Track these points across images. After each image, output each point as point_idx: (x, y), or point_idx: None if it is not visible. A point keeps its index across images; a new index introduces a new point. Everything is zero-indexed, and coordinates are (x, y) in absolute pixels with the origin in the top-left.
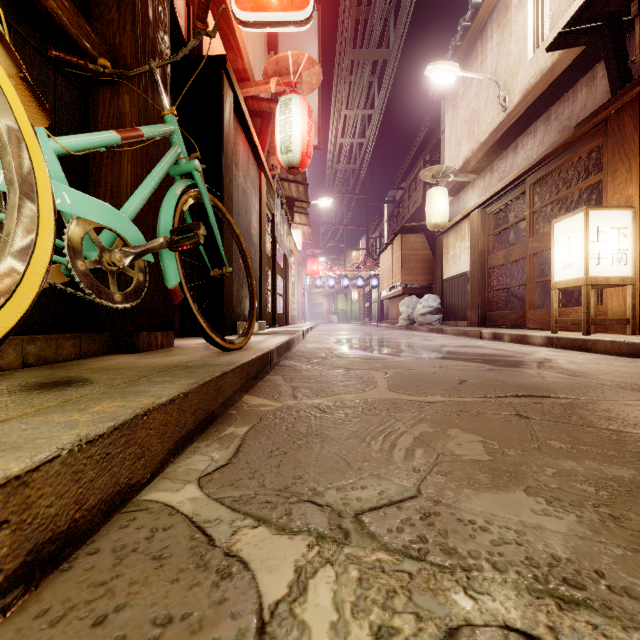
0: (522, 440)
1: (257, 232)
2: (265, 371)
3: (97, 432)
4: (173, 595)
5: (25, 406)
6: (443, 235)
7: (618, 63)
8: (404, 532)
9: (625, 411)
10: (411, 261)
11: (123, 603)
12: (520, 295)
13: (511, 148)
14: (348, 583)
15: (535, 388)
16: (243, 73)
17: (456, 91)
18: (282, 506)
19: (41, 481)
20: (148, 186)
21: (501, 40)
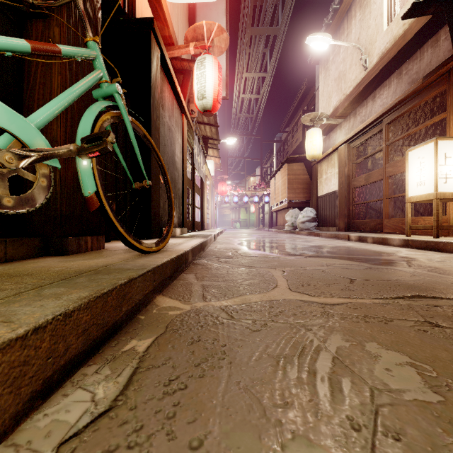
0: None
1: (180, 160)
2: (180, 270)
3: None
4: None
5: None
6: (318, 164)
7: None
8: None
9: None
10: (294, 183)
11: None
12: (376, 208)
13: (370, 98)
14: None
15: (421, 288)
16: (169, 39)
17: (327, 58)
18: None
19: None
20: (63, 99)
21: (362, 17)
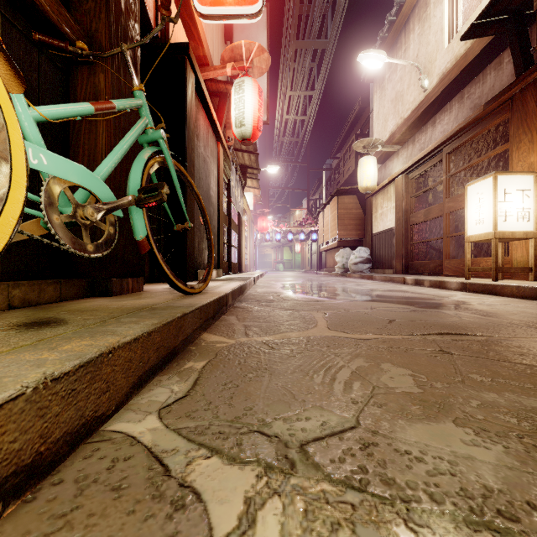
0: (447, 374)
1: (215, 194)
2: (221, 312)
3: (62, 370)
4: (128, 528)
5: (2, 345)
6: (372, 197)
7: (522, 50)
8: (346, 462)
9: (535, 347)
10: (345, 219)
11: (80, 536)
12: (437, 247)
13: (430, 123)
14: (294, 515)
15: (454, 327)
16: (203, 59)
17: (383, 75)
18: (234, 436)
19: (4, 418)
20: (119, 151)
21: (422, 32)
